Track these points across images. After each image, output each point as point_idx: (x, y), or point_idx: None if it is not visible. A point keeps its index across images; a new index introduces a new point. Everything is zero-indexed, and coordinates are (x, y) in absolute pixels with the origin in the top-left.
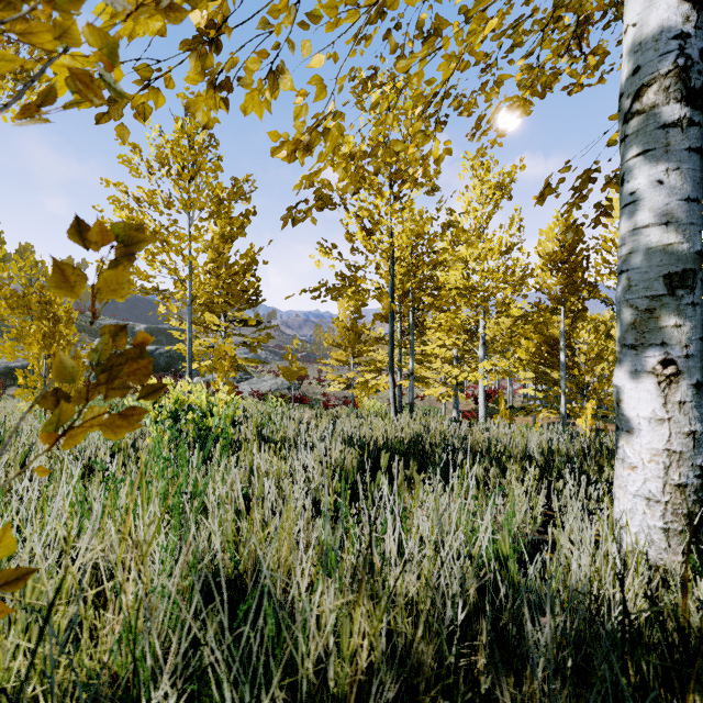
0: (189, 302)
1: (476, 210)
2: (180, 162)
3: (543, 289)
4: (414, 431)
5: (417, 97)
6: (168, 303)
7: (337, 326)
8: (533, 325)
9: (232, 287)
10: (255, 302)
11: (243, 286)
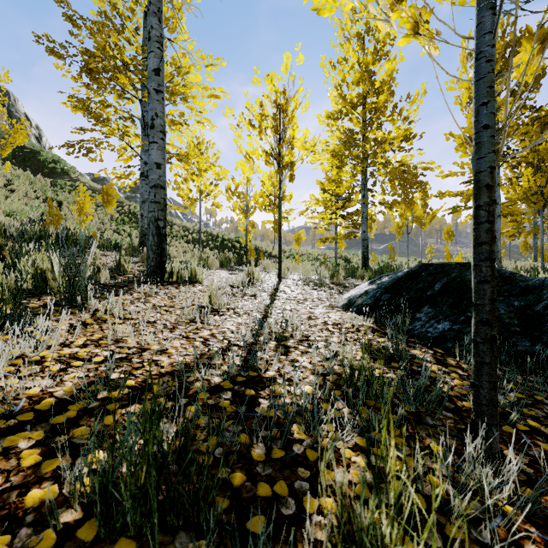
0: None
1: None
2: None
3: None
4: None
5: None
6: None
7: None
8: None
9: None
10: None
11: None
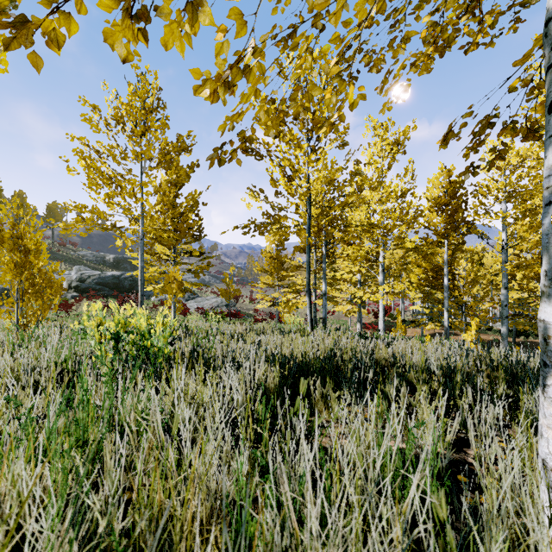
0: (141, 237)
1: (377, 162)
2: (133, 120)
3: (430, 226)
4: (329, 348)
5: (335, 40)
6: (124, 238)
7: (265, 256)
8: (423, 255)
9: (179, 224)
10: (198, 237)
11: (188, 224)
